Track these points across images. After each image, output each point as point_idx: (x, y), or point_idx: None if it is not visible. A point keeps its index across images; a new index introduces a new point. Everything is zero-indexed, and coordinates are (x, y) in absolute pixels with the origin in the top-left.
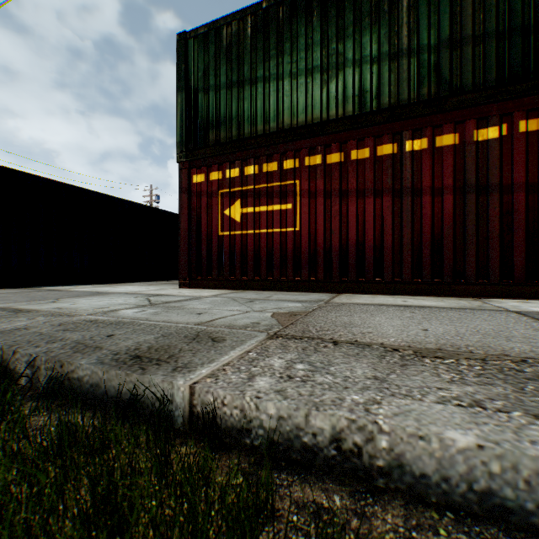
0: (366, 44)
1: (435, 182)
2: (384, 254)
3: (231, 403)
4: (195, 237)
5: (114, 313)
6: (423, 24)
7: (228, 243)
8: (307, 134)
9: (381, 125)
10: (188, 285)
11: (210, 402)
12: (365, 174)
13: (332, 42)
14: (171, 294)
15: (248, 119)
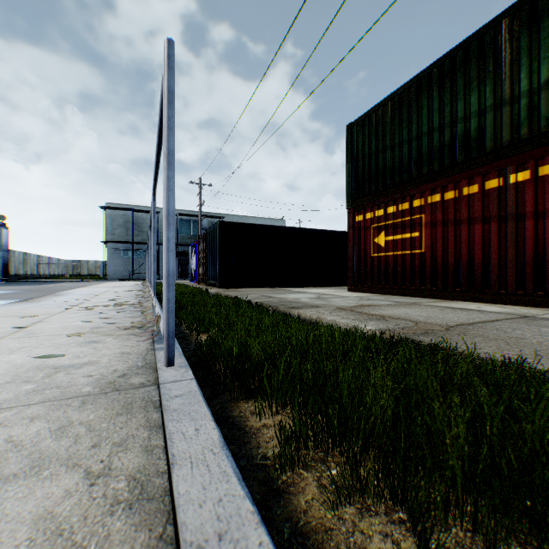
0: (473, 102)
1: (537, 207)
2: (489, 270)
3: (303, 314)
4: (357, 257)
5: (299, 299)
6: (523, 73)
7: (377, 262)
8: (428, 180)
9: (487, 165)
10: (352, 290)
11: (300, 314)
12: (474, 206)
13: (446, 107)
14: (335, 294)
15: (388, 174)
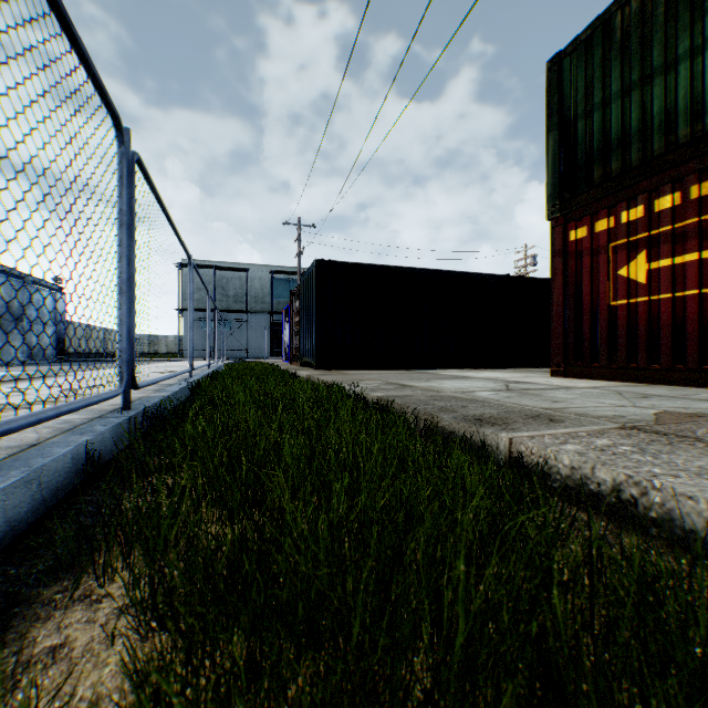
0: None
1: None
2: None
3: (536, 453)
4: (572, 311)
5: (471, 393)
6: None
7: (623, 316)
8: None
9: None
10: (562, 374)
11: (522, 451)
12: None
13: None
14: (535, 382)
15: (657, 127)
